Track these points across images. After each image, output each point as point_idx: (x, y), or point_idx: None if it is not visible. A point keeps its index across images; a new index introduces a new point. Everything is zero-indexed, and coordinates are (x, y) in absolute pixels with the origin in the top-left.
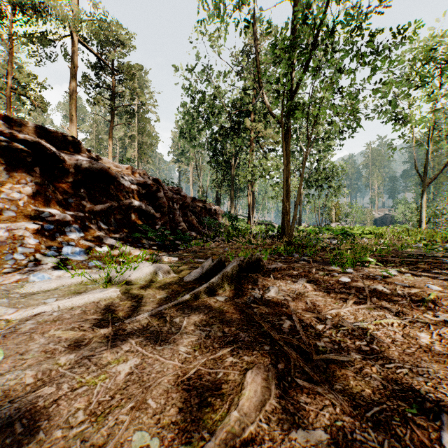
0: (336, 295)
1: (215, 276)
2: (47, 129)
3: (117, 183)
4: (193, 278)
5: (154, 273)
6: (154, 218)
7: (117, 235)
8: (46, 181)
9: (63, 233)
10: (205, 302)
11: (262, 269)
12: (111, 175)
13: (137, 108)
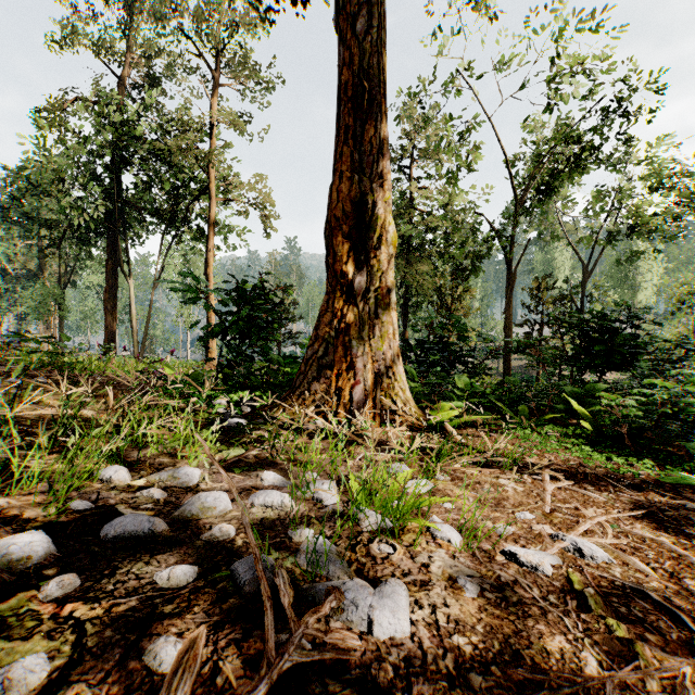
0: None
1: None
2: None
3: None
4: None
5: None
6: None
7: None
8: None
9: None
10: None
11: None
12: None
13: None
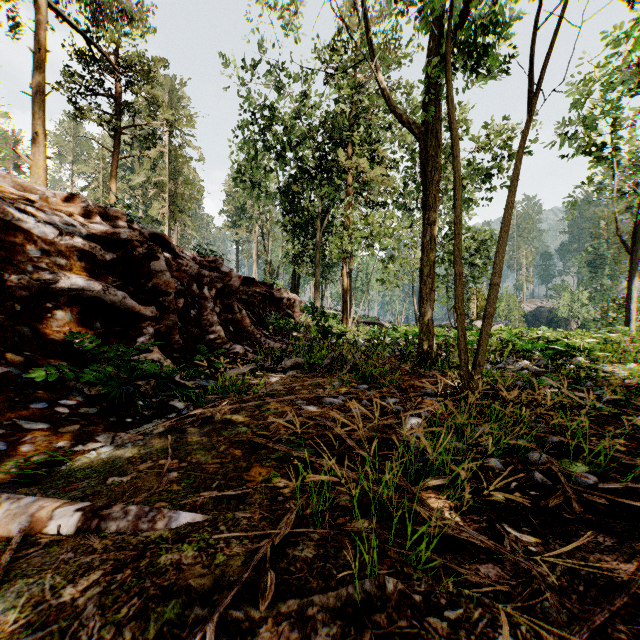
0: None
1: None
2: None
3: (0, 225)
4: None
5: None
6: (138, 319)
7: None
8: None
9: None
10: None
11: None
12: None
13: (168, 140)
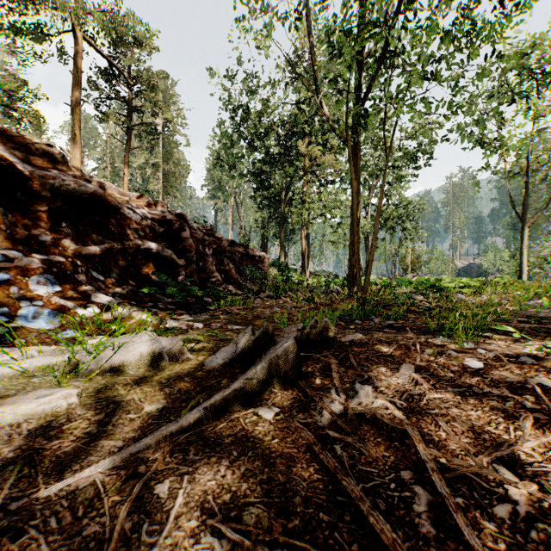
0: (480, 402)
1: (257, 365)
2: (7, 130)
3: (121, 216)
4: (220, 362)
5: (154, 353)
6: (176, 267)
7: (118, 290)
8: (2, 208)
9: (25, 287)
10: (235, 422)
11: (332, 343)
12: (110, 203)
13: (162, 130)
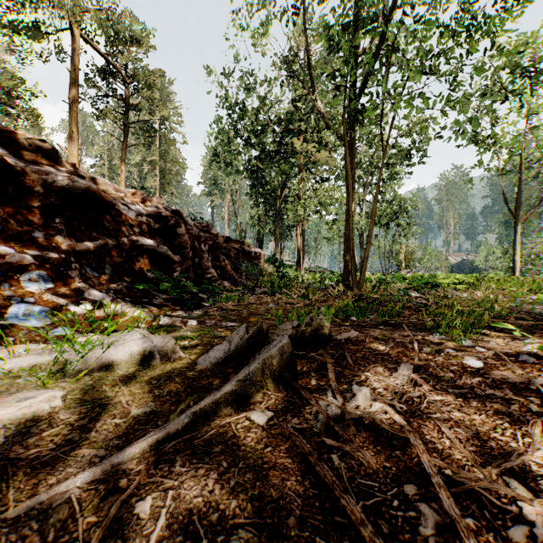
0: (483, 405)
1: (250, 366)
2: None
3: (116, 213)
4: (213, 361)
5: (145, 352)
6: (171, 263)
7: (112, 286)
8: None
9: (17, 283)
10: (226, 428)
11: (328, 341)
12: (105, 199)
13: (159, 127)
